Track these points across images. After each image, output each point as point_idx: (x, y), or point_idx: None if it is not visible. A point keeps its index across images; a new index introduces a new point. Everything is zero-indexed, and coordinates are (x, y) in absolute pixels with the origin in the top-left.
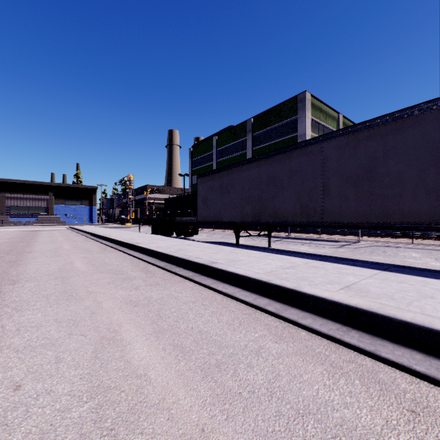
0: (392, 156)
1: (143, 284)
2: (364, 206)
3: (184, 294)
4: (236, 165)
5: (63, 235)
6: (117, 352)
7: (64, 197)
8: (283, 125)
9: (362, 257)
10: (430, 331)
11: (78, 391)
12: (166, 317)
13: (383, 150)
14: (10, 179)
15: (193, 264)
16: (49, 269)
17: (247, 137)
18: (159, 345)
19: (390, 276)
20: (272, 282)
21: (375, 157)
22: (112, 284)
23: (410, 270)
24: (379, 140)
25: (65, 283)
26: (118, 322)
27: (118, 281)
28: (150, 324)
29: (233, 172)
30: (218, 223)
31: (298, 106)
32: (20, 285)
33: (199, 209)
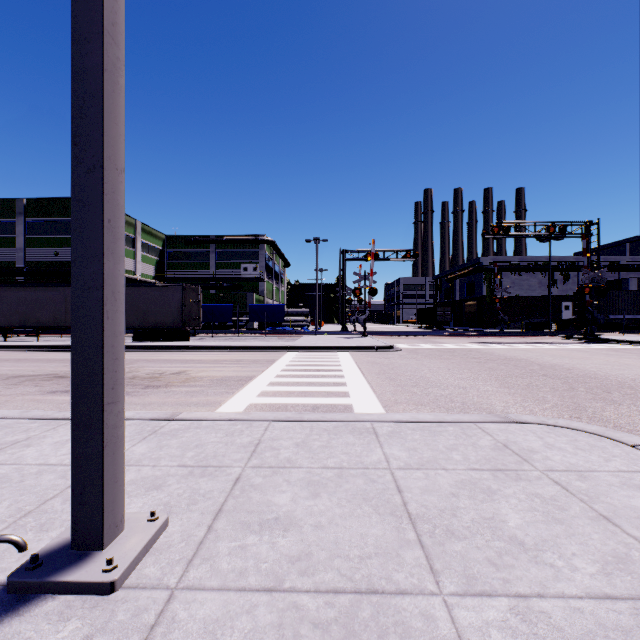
0: None
1: None
2: None
3: None
4: (4, 286)
5: None
6: None
7: None
8: (69, 222)
9: None
10: (58, 346)
11: None
12: None
13: None
14: None
15: None
16: None
17: (16, 219)
18: None
19: None
20: (25, 345)
21: None
22: None
23: None
24: None
25: None
26: None
27: None
28: None
29: (1, 290)
30: None
31: None
32: None
33: None
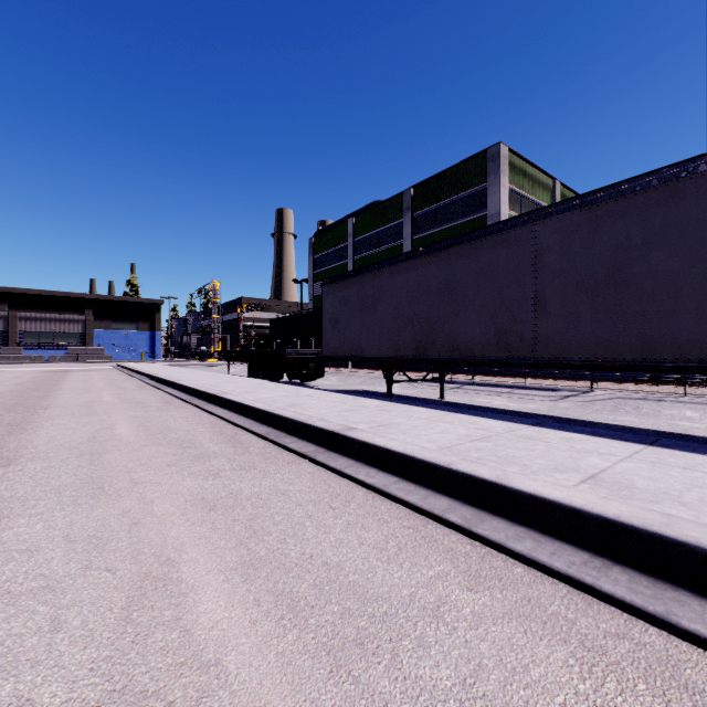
0: (658, 244)
1: (228, 466)
2: (608, 331)
3: (298, 487)
4: (386, 263)
5: (106, 378)
6: (169, 608)
7: (111, 317)
8: (463, 199)
9: (600, 417)
10: None
11: (80, 702)
12: (264, 532)
13: (642, 234)
14: (25, 289)
15: (315, 431)
16: (72, 437)
17: (403, 218)
18: (249, 594)
19: (664, 456)
20: (455, 467)
21: (629, 247)
22: (174, 466)
23: (697, 444)
24: (635, 217)
25: (95, 464)
26: (177, 543)
27: (186, 461)
28: (235, 548)
29: (382, 274)
30: (356, 360)
31: (488, 167)
32: (18, 468)
33: (326, 336)
